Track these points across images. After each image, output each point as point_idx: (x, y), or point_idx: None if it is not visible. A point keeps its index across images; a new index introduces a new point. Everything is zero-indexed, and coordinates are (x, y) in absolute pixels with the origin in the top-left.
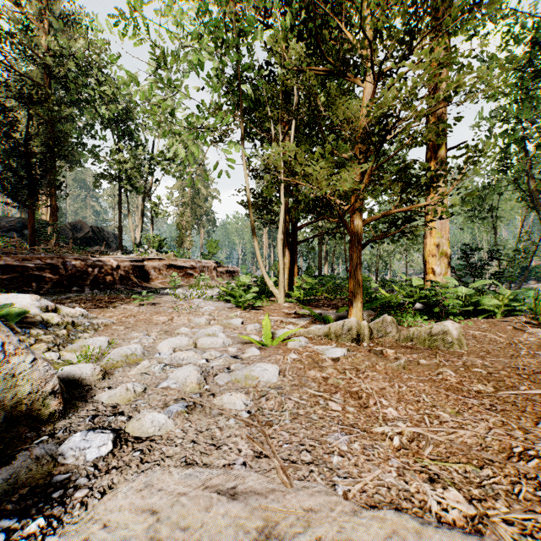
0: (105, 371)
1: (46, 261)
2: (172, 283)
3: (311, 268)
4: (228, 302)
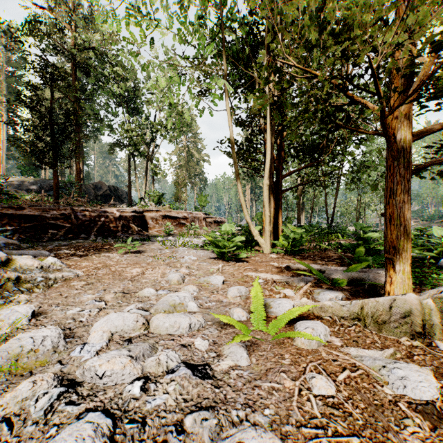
0: None
1: (61, 212)
2: (167, 231)
3: (290, 218)
4: (212, 251)
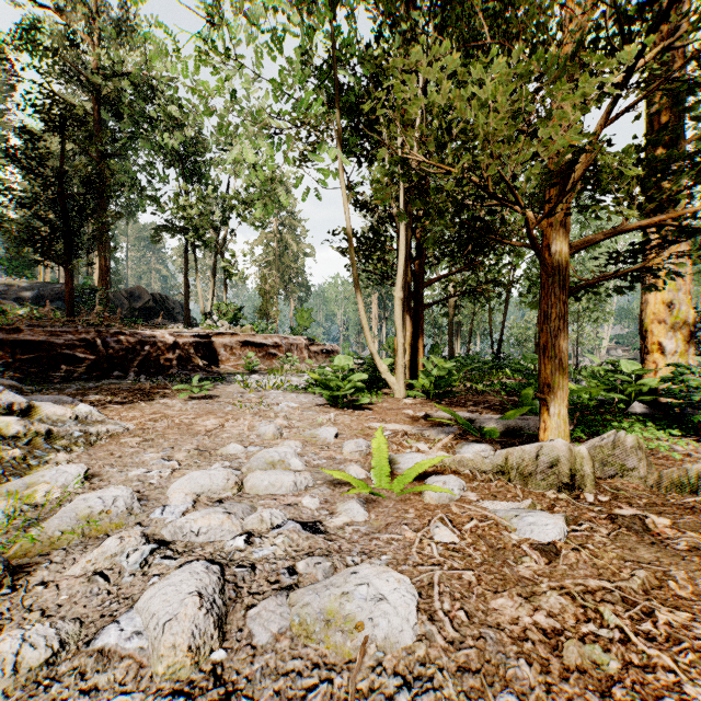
0: (4, 571)
1: (80, 336)
2: (248, 367)
3: (438, 346)
4: (320, 395)
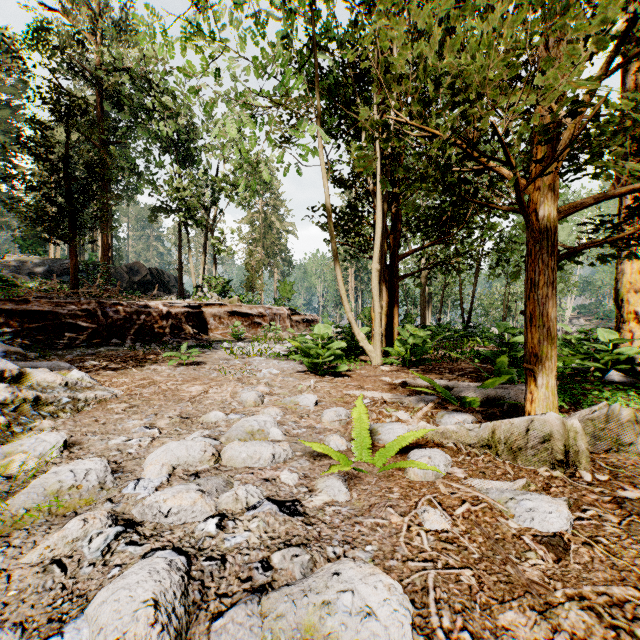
0: None
1: (82, 307)
2: (235, 335)
3: (411, 316)
4: (300, 362)
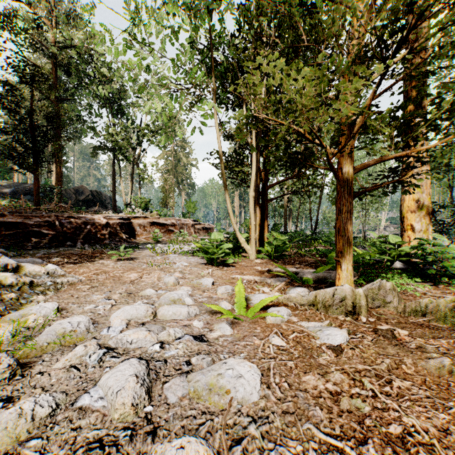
0: (17, 366)
1: (45, 219)
2: (155, 238)
3: (277, 225)
4: (202, 257)
